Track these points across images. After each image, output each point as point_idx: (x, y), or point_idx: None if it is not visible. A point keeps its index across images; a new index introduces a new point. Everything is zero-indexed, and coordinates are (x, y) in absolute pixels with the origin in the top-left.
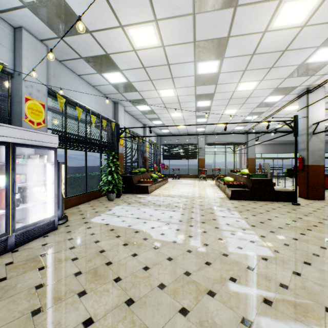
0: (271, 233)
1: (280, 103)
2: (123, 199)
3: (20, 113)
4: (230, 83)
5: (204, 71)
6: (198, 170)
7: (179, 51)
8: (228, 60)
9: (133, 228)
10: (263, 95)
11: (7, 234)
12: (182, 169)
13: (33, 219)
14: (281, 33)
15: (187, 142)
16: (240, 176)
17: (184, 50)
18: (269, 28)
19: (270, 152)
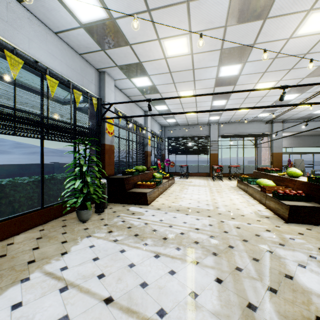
0: None
1: None
2: (105, 216)
3: None
4: (293, 13)
5: None
6: (209, 168)
7: None
8: None
9: None
10: None
11: None
12: (190, 166)
13: None
14: None
15: (196, 134)
16: (285, 178)
17: None
18: None
19: (298, 146)
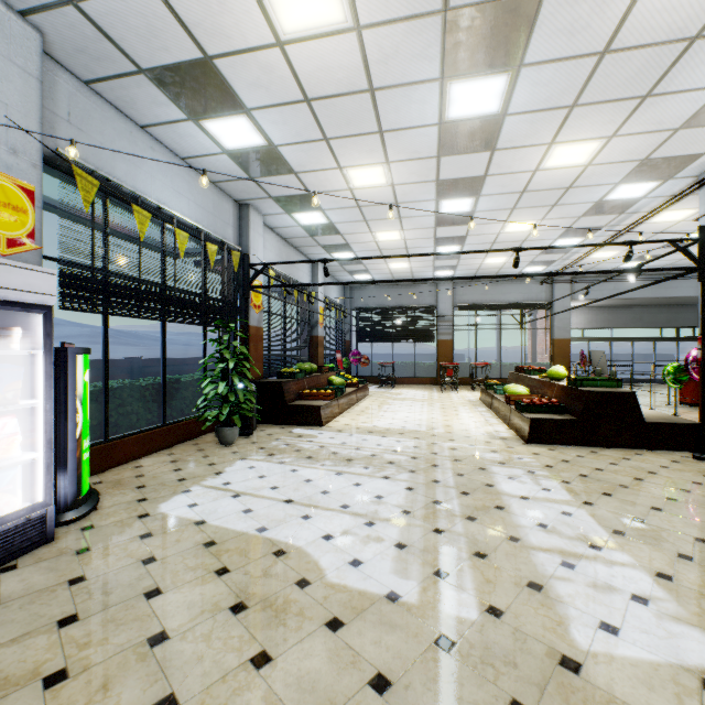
0: (687, 565)
1: (644, 204)
2: (257, 439)
3: None
4: (530, 146)
5: (465, 110)
6: (437, 368)
7: (402, 45)
8: (534, 72)
9: (271, 540)
10: (608, 181)
11: None
12: (400, 364)
13: None
14: None
15: (412, 302)
16: (545, 382)
17: (416, 43)
18: None
19: (604, 327)
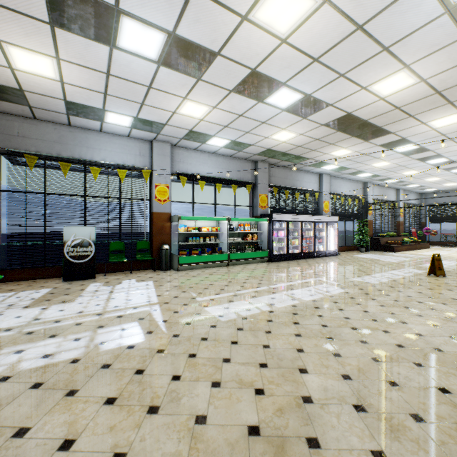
0: None
1: None
2: (370, 252)
3: (322, 208)
4: None
5: (435, 162)
6: None
7: (406, 162)
8: (452, 156)
9: (374, 259)
10: None
11: (326, 251)
12: None
13: (330, 249)
14: None
15: None
16: None
17: (410, 161)
18: None
19: None
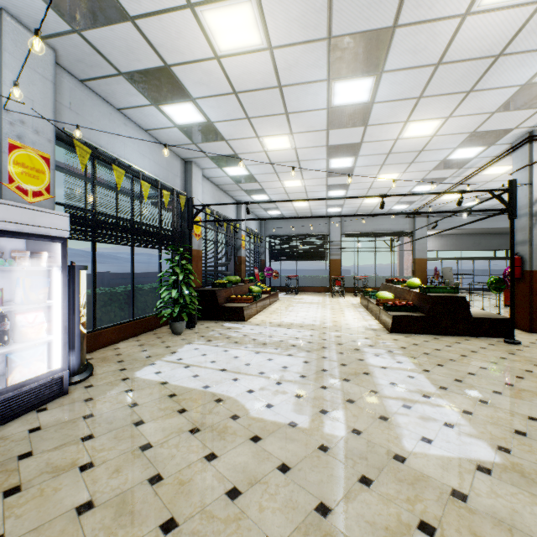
0: (483, 406)
1: (476, 162)
2: (199, 330)
3: None
4: (392, 123)
5: (345, 99)
6: (329, 280)
7: (300, 58)
8: (391, 76)
9: (213, 393)
10: (449, 146)
11: None
12: (302, 277)
13: (16, 377)
14: (496, 18)
15: (311, 231)
16: (405, 289)
17: (310, 57)
18: (476, 6)
19: (453, 249)
